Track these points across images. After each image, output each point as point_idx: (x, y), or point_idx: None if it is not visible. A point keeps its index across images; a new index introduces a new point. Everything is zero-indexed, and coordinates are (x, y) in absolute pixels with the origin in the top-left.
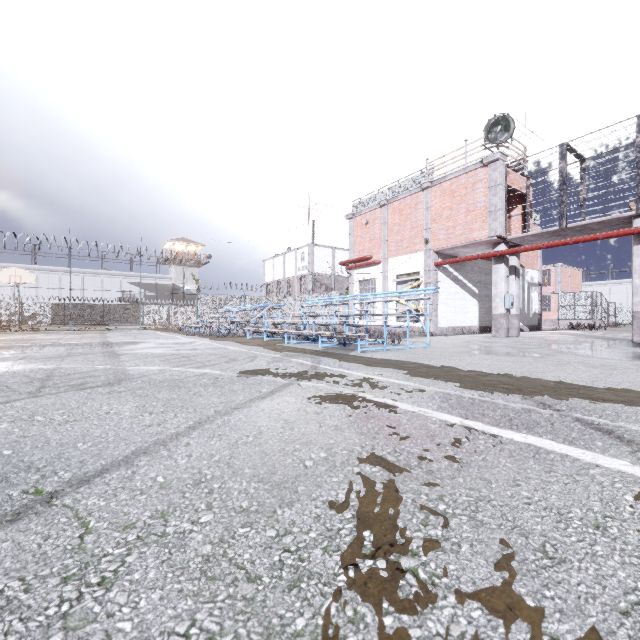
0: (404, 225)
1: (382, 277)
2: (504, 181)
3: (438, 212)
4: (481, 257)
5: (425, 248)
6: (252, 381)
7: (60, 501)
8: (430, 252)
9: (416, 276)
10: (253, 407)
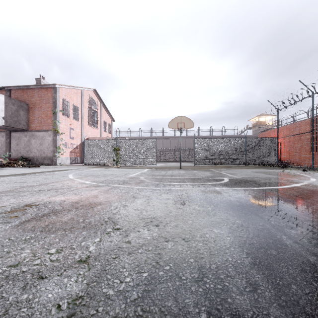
0: None
1: None
2: None
3: None
4: None
5: None
6: (80, 173)
7: (122, 170)
8: None
9: None
10: (98, 171)
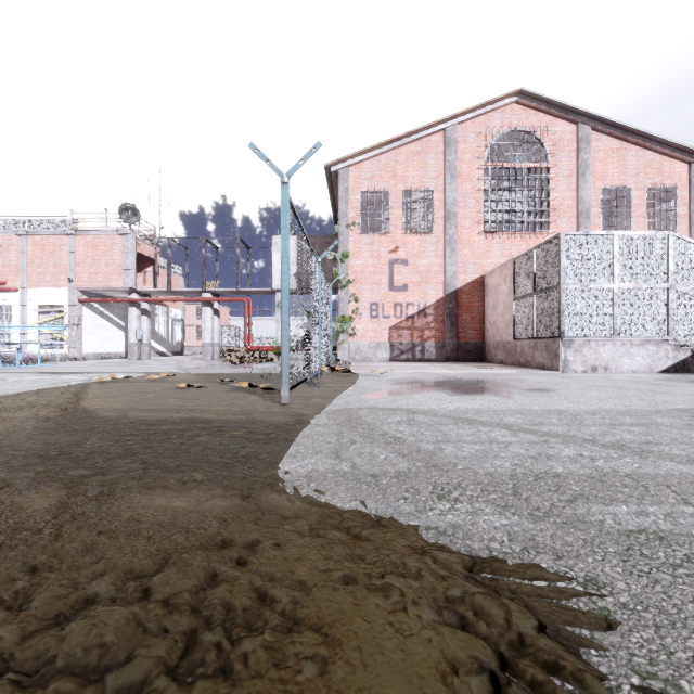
0: (47, 260)
1: (20, 305)
2: (135, 250)
3: (82, 258)
4: (118, 301)
5: (70, 285)
6: None
7: None
8: (75, 290)
9: (61, 308)
10: None
